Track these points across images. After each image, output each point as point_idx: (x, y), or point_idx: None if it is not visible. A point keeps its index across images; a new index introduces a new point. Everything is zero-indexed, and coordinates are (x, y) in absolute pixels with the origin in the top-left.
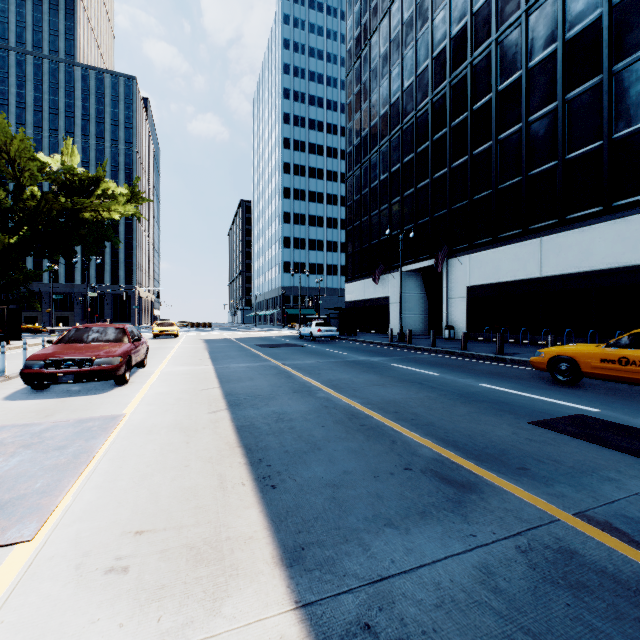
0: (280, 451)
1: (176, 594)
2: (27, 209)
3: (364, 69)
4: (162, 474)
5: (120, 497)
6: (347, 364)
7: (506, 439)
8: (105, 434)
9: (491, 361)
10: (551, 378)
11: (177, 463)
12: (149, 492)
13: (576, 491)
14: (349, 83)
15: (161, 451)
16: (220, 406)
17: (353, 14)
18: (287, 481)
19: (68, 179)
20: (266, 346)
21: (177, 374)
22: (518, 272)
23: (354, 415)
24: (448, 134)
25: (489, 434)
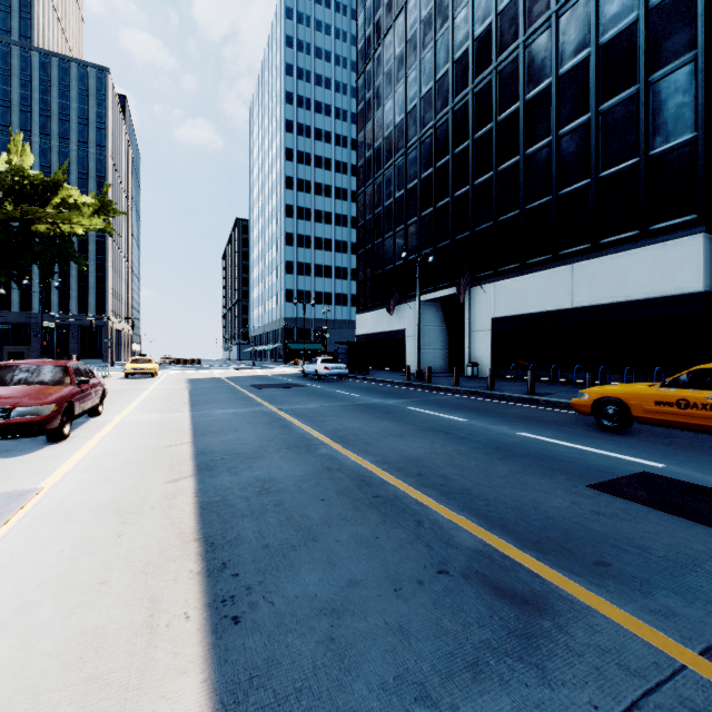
0: (257, 546)
1: None
2: None
3: (377, 72)
4: (56, 602)
5: None
6: (357, 408)
7: (567, 513)
8: None
9: (523, 403)
10: (595, 423)
11: (89, 577)
12: (17, 645)
13: (687, 603)
14: (360, 87)
15: (72, 554)
16: (185, 471)
17: (365, 9)
18: (259, 606)
19: (16, 183)
20: (262, 387)
21: (140, 425)
22: (548, 302)
23: (365, 481)
24: (471, 147)
25: (543, 505)
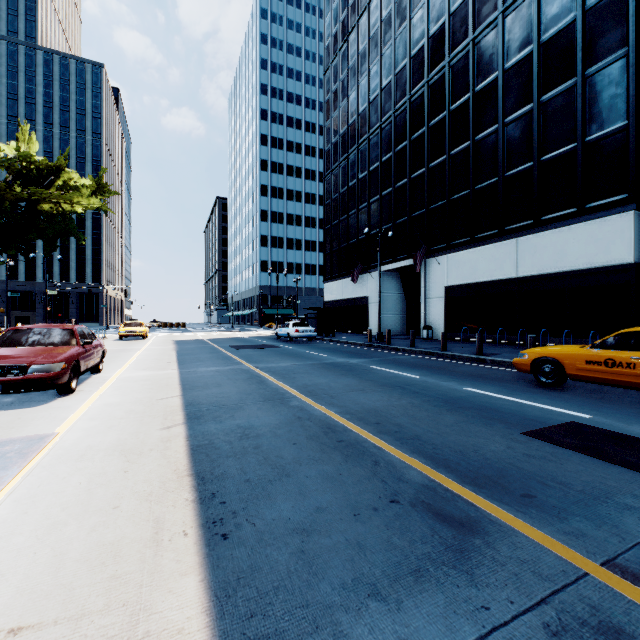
0: (240, 480)
1: None
2: None
3: (342, 66)
4: (79, 522)
5: (7, 564)
6: (324, 367)
7: (502, 455)
8: (21, 462)
9: (471, 362)
10: (534, 380)
11: (104, 503)
12: (52, 553)
13: (596, 527)
14: (327, 80)
15: (88, 485)
16: (177, 420)
17: (331, 10)
18: (243, 526)
19: (24, 167)
20: (240, 347)
21: (135, 380)
22: (495, 272)
23: (331, 428)
24: (426, 133)
25: (482, 449)
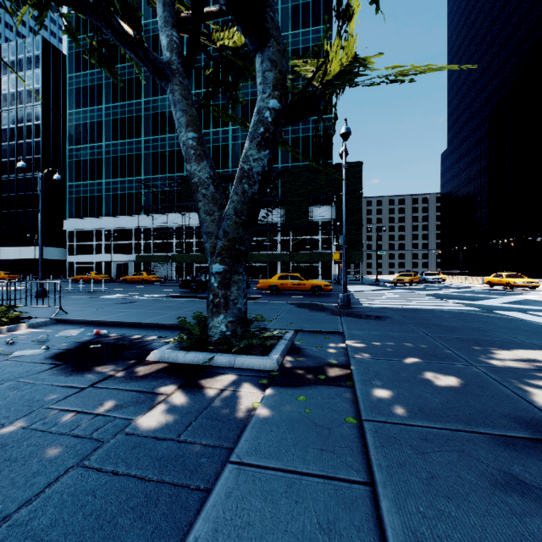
0: None
1: None
2: None
3: None
4: None
5: None
6: None
7: None
8: None
9: None
10: None
11: None
12: None
13: None
14: None
15: None
16: None
17: None
18: None
19: None
20: None
21: None
22: (15, 256)
23: None
24: None
25: None
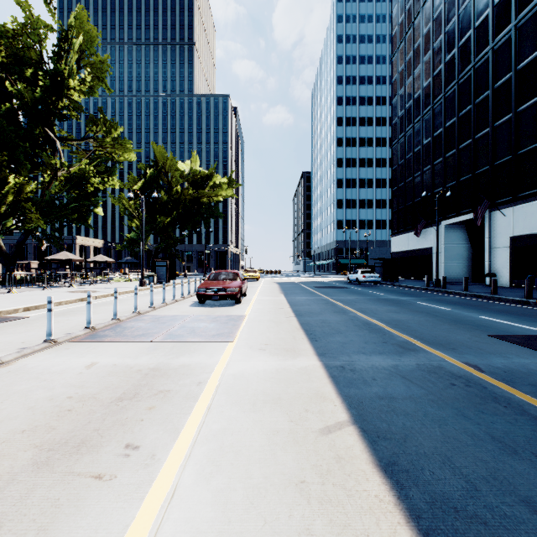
0: (321, 332)
1: (282, 355)
2: (174, 200)
3: (408, 49)
4: (269, 333)
5: (256, 337)
6: (378, 300)
7: (459, 339)
8: (241, 320)
9: (514, 303)
10: None
11: (274, 331)
12: (266, 337)
13: (474, 357)
14: (394, 63)
15: (267, 327)
16: (291, 315)
17: (398, 3)
18: (322, 340)
19: (194, 178)
20: (320, 287)
21: (265, 300)
22: None
23: (367, 324)
24: (490, 96)
25: (450, 337)
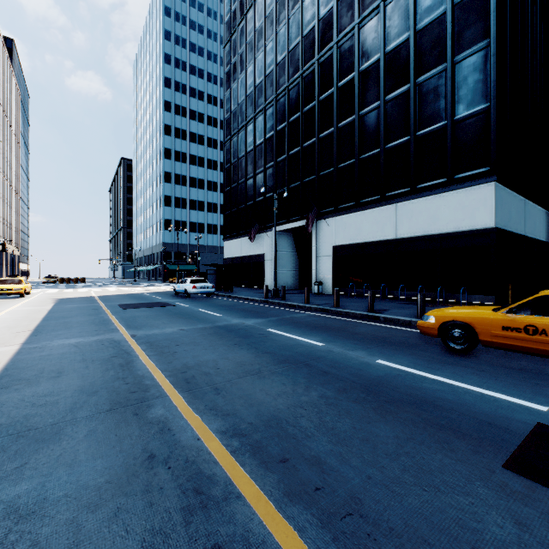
0: None
1: None
2: None
3: (241, 41)
4: None
5: None
6: (216, 332)
7: None
8: None
9: (366, 320)
10: (438, 343)
11: None
12: None
13: None
14: (227, 53)
15: None
16: None
17: None
18: None
19: None
20: (129, 306)
21: None
22: (377, 234)
23: (201, 491)
24: (317, 106)
25: (484, 541)
